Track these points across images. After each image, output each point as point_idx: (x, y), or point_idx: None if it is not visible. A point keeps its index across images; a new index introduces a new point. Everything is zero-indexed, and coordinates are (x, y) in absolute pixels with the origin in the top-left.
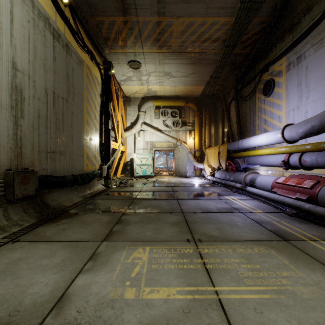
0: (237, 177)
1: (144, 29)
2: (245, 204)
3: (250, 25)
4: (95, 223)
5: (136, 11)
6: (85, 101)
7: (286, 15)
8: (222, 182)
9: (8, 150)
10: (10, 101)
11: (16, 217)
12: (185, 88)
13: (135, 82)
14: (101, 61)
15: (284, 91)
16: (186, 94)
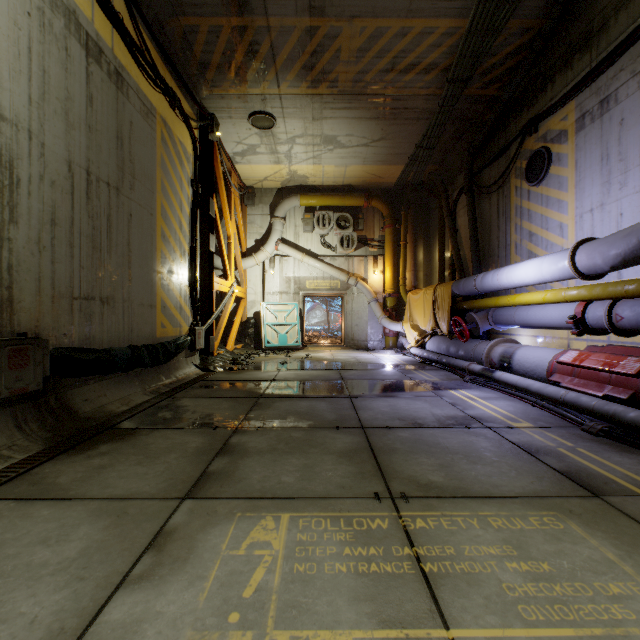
0: (474, 351)
1: (282, 45)
2: (494, 408)
3: (500, 35)
4: (172, 454)
5: (265, 6)
6: (158, 193)
7: (577, 14)
8: (441, 361)
9: None
10: None
11: None
12: (365, 170)
13: (265, 156)
14: (194, 111)
15: (571, 173)
16: (367, 182)
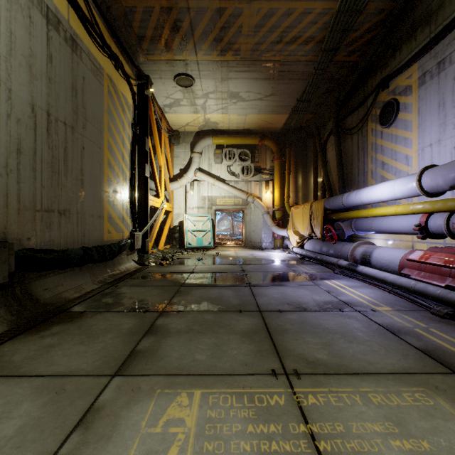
0: (341, 251)
1: (199, 22)
2: (360, 295)
3: (361, 15)
4: (109, 334)
5: None
6: (105, 132)
7: None
8: (316, 257)
9: None
10: None
11: None
12: (260, 118)
13: (186, 107)
14: (133, 73)
15: (414, 117)
16: (261, 127)
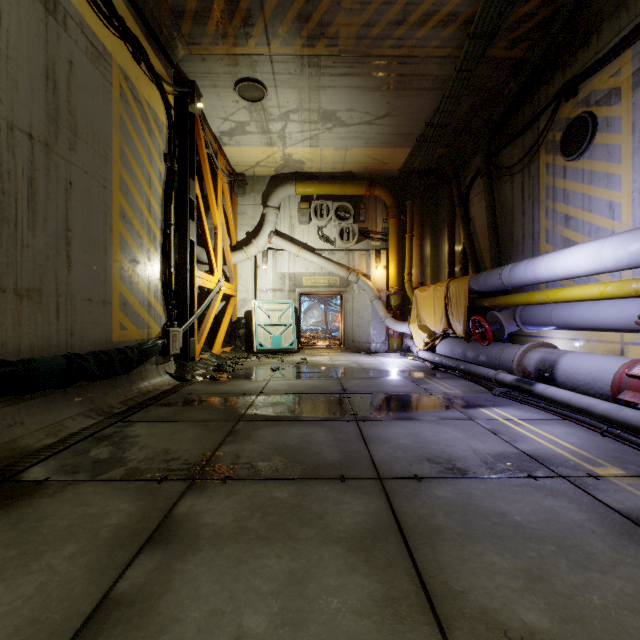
0: (499, 357)
1: None
2: (552, 439)
3: None
4: (69, 544)
5: None
6: (114, 162)
7: None
8: (458, 367)
9: None
10: None
11: None
12: (368, 154)
13: (255, 136)
14: (168, 73)
15: (626, 139)
16: (369, 168)
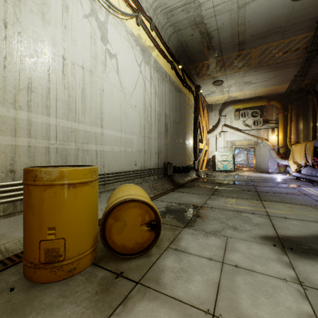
0: None
1: (227, 61)
2: (317, 192)
3: None
4: (203, 190)
5: (222, 54)
6: (186, 120)
7: None
8: (306, 178)
9: (164, 153)
10: (164, 131)
11: (167, 184)
12: (266, 89)
13: (217, 93)
14: (194, 88)
15: None
16: (268, 93)
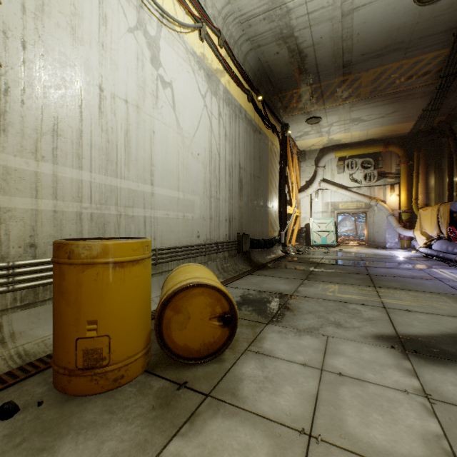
0: None
1: (327, 90)
2: (454, 276)
3: None
4: (293, 273)
5: (319, 80)
6: (269, 173)
7: None
8: (438, 255)
9: (238, 221)
10: (238, 190)
11: (241, 264)
12: (383, 129)
13: (313, 135)
14: (279, 127)
15: None
16: (385, 135)
